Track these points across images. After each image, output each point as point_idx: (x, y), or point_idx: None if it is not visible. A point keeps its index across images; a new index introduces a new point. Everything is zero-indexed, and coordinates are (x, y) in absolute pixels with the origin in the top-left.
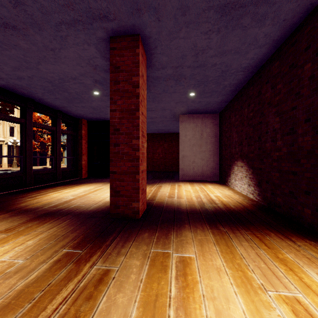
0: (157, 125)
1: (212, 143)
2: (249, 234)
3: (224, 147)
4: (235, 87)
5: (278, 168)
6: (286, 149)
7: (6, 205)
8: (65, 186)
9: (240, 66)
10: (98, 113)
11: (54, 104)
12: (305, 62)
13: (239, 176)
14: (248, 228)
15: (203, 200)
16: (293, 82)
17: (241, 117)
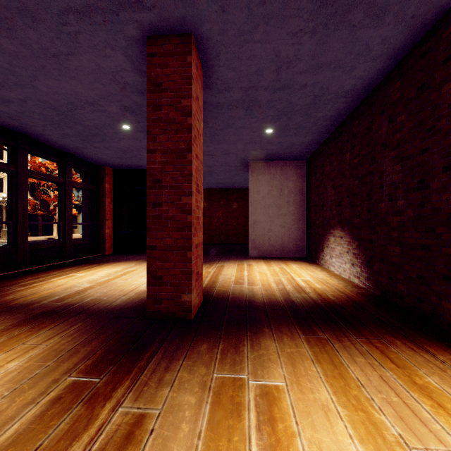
0: (217, 177)
1: (297, 203)
2: (364, 343)
3: (314, 209)
4: (331, 121)
5: (398, 240)
6: (412, 212)
7: None
8: (78, 267)
9: (342, 89)
10: (129, 157)
11: (62, 143)
12: (444, 81)
13: (337, 251)
14: (361, 333)
15: (287, 287)
16: (424, 112)
17: (341, 165)
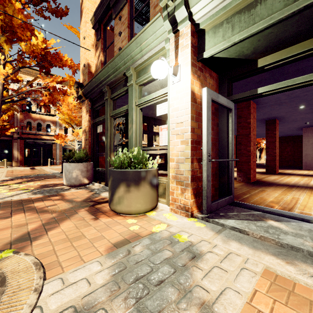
0: (285, 133)
1: None
2: None
3: None
4: None
5: None
6: None
7: None
8: None
9: None
10: None
11: None
12: None
13: None
14: None
15: (309, 174)
16: None
17: None
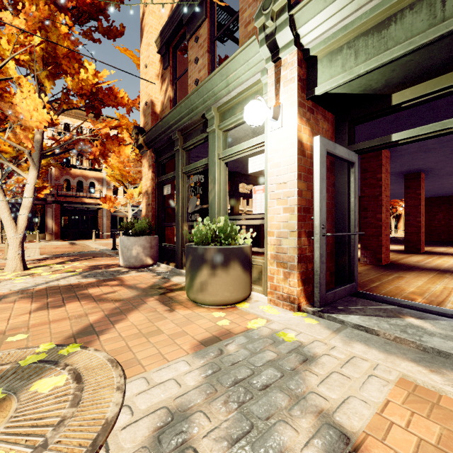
0: (435, 192)
1: None
2: None
3: None
4: None
5: None
6: None
7: None
8: None
9: None
10: None
11: None
12: None
13: None
14: None
15: None
16: None
17: None
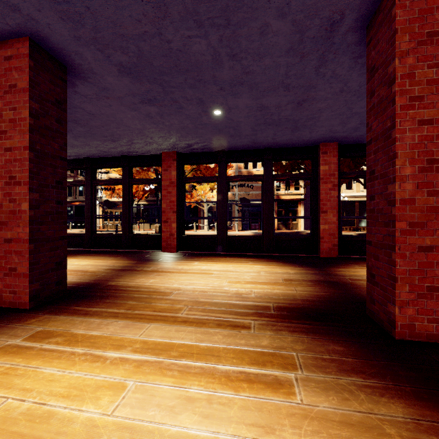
0: None
1: None
2: None
3: None
4: None
5: None
6: None
7: (330, 266)
8: None
9: None
10: None
11: None
12: None
13: None
14: None
15: None
16: None
17: None
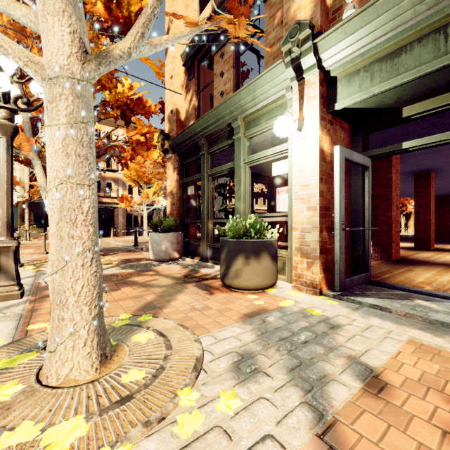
0: (446, 190)
1: None
2: None
3: None
4: None
5: None
6: None
7: None
8: None
9: None
10: None
11: None
12: None
13: None
14: None
15: None
16: None
17: None
